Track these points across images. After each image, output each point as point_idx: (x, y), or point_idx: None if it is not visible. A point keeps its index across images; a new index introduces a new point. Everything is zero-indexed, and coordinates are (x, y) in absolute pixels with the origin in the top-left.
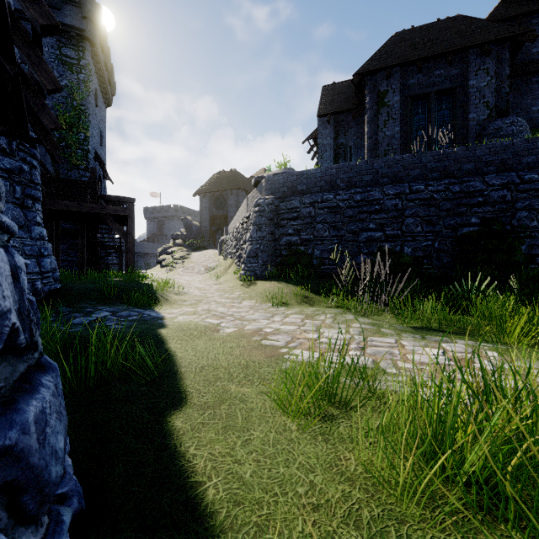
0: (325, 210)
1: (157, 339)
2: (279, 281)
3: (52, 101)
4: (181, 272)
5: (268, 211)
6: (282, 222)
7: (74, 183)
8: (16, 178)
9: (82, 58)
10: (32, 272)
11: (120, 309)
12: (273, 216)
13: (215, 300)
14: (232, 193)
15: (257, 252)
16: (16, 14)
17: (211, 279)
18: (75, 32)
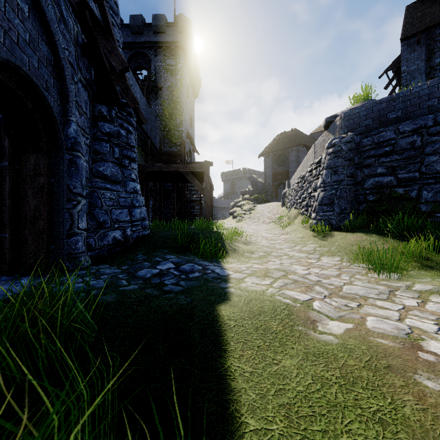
0: None
1: (211, 334)
2: (367, 233)
3: (160, 100)
4: (248, 222)
5: (346, 151)
6: (367, 161)
7: (171, 153)
8: (114, 141)
9: (178, 63)
10: (124, 220)
11: (186, 261)
12: (352, 155)
13: (285, 253)
14: (292, 150)
15: (332, 198)
16: (141, 46)
17: (277, 228)
18: (174, 45)
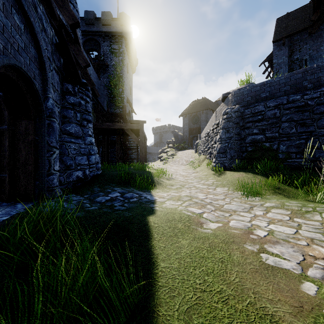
0: (291, 109)
1: (144, 230)
2: (246, 172)
3: (107, 74)
4: (171, 164)
5: (234, 117)
6: (247, 124)
7: (115, 114)
8: (77, 109)
9: (120, 48)
10: (84, 164)
11: (127, 191)
12: (239, 120)
13: (194, 185)
14: (203, 112)
15: (225, 149)
16: (92, 34)
17: (190, 168)
18: (117, 35)
